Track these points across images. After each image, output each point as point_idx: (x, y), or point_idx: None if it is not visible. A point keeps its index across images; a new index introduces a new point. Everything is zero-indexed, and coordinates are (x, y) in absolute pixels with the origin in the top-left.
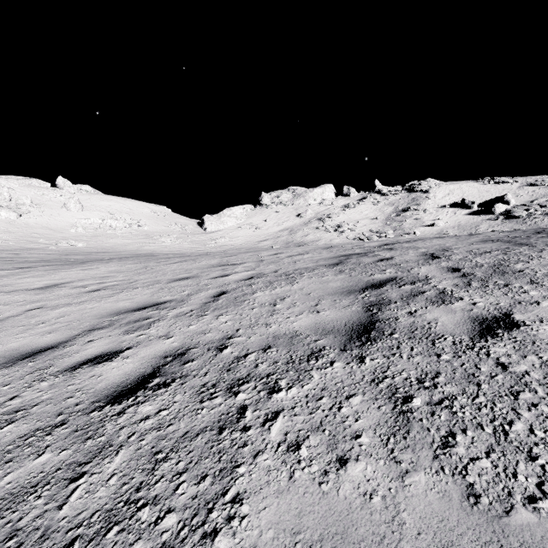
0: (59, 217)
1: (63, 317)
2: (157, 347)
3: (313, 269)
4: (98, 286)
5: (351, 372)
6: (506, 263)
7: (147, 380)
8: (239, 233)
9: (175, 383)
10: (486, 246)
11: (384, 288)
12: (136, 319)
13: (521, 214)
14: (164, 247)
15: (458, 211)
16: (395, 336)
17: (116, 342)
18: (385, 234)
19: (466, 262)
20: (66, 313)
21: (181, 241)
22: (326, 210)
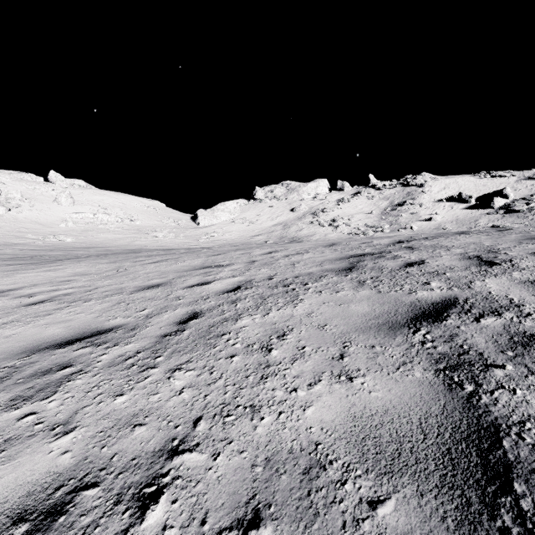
0: (50, 211)
1: None
2: (28, 466)
3: (319, 276)
4: (47, 295)
5: None
6: None
7: None
8: (232, 227)
9: None
10: None
11: (450, 321)
12: (48, 368)
13: (522, 208)
14: (156, 242)
15: (455, 206)
16: None
17: None
18: (381, 228)
19: None
20: None
21: (174, 235)
22: (320, 204)
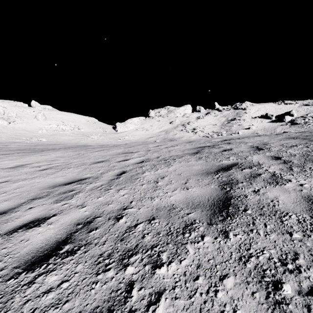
0: (32, 123)
1: (19, 188)
2: (74, 215)
3: (181, 156)
4: (47, 166)
5: (219, 247)
6: (311, 153)
7: (60, 247)
8: (136, 133)
9: (79, 251)
10: (291, 141)
11: (231, 170)
12: (64, 191)
13: (301, 122)
14: (93, 141)
15: (263, 120)
16: (248, 212)
17: (47, 210)
18: (221, 133)
19: (283, 152)
20: (21, 186)
21: (103, 137)
22: (187, 119)
